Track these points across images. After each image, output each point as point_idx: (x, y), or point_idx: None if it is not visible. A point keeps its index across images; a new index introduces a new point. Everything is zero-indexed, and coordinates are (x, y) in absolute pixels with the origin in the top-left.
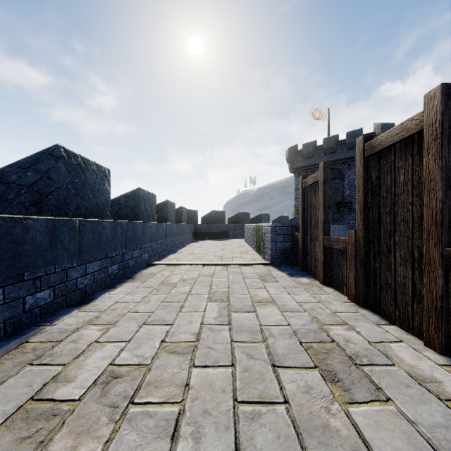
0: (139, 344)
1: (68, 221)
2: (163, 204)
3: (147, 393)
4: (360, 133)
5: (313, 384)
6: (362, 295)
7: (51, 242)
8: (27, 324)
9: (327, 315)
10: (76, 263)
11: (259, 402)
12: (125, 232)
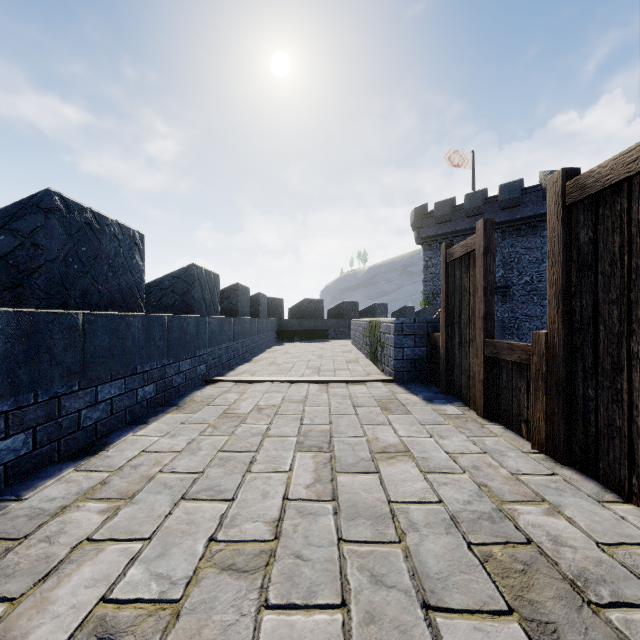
0: (168, 544)
1: (61, 316)
2: (230, 288)
3: None
4: (519, 186)
5: None
6: (561, 443)
7: (29, 352)
8: None
9: (502, 479)
10: (78, 386)
11: None
12: (167, 333)
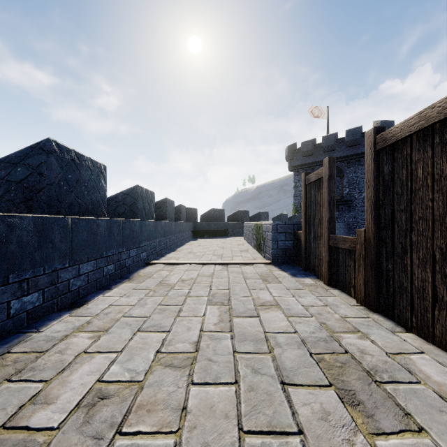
0: (132, 355)
1: (58, 219)
2: (161, 201)
3: (138, 418)
4: (359, 131)
5: (330, 407)
6: (373, 298)
7: (40, 242)
8: (12, 331)
9: (336, 320)
10: (68, 264)
11: (269, 431)
12: (122, 231)
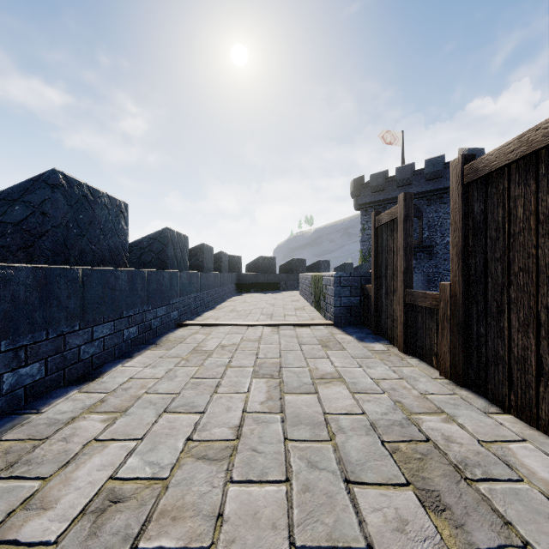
0: (156, 443)
1: (66, 270)
2: (197, 248)
3: (160, 529)
4: (442, 161)
5: (407, 513)
6: (460, 370)
7: (42, 299)
8: (5, 411)
9: (414, 397)
10: (78, 326)
11: (329, 546)
12: (147, 284)
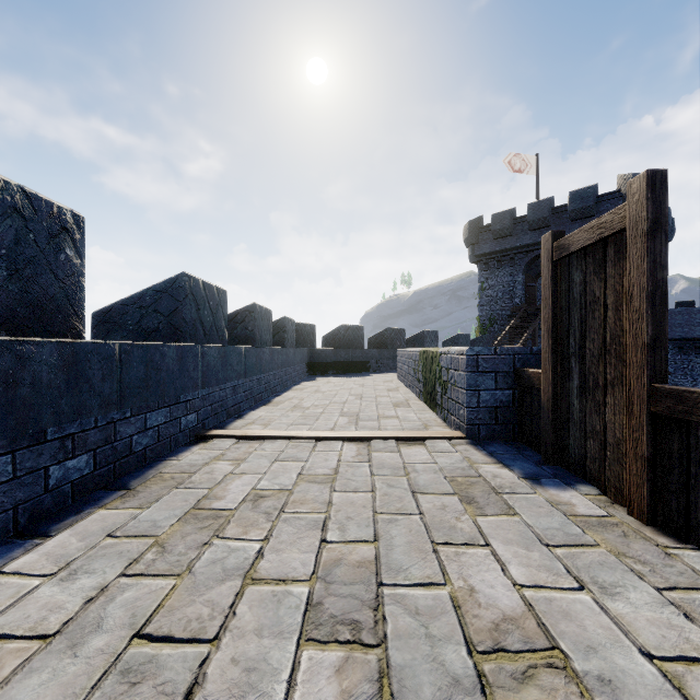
0: None
1: None
2: (246, 310)
3: None
4: (593, 193)
5: None
6: None
7: None
8: None
9: None
10: None
11: None
12: (120, 370)
